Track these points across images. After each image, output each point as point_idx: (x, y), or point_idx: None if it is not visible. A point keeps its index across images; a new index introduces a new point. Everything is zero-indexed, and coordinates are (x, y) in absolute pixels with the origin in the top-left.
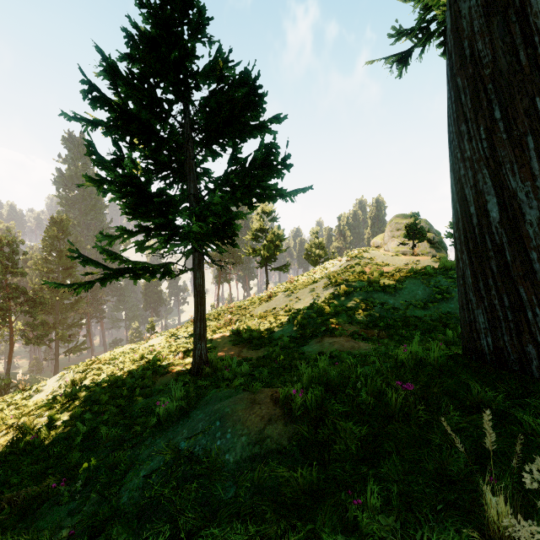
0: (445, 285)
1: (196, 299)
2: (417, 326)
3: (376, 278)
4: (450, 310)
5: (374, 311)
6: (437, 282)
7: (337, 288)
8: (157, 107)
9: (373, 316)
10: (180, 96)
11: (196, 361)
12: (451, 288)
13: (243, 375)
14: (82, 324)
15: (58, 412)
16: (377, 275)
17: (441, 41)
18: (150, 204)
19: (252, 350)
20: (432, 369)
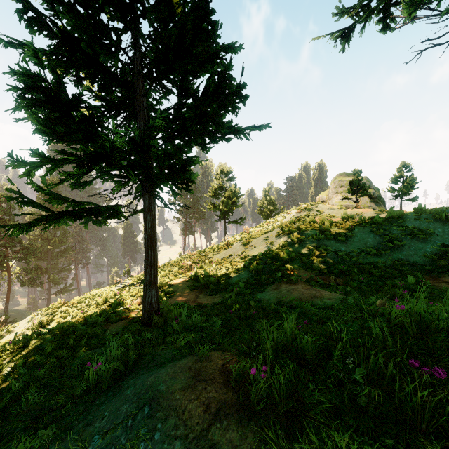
0: (395, 233)
1: (146, 244)
2: (371, 273)
3: (327, 226)
4: (402, 256)
5: (327, 258)
6: (386, 230)
7: (289, 236)
8: (105, 40)
9: (326, 263)
10: (128, 26)
11: (145, 309)
12: (401, 236)
13: (194, 327)
14: (70, 269)
15: (4, 361)
16: (328, 224)
17: (380, 18)
18: (71, 120)
19: (208, 296)
20: (447, 336)
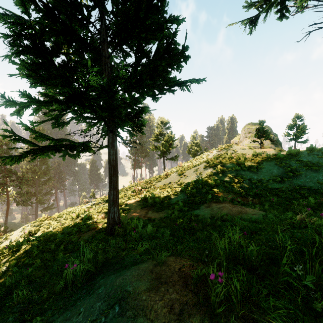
0: (294, 166)
1: (110, 172)
2: (278, 195)
3: (242, 161)
4: (300, 183)
5: (243, 184)
6: (287, 163)
7: (214, 168)
8: (78, 15)
9: (243, 188)
10: (96, 3)
11: (109, 222)
12: (299, 168)
13: (148, 236)
14: (51, 193)
15: (1, 261)
16: (243, 159)
17: (278, 9)
18: (52, 67)
19: (155, 212)
20: None
